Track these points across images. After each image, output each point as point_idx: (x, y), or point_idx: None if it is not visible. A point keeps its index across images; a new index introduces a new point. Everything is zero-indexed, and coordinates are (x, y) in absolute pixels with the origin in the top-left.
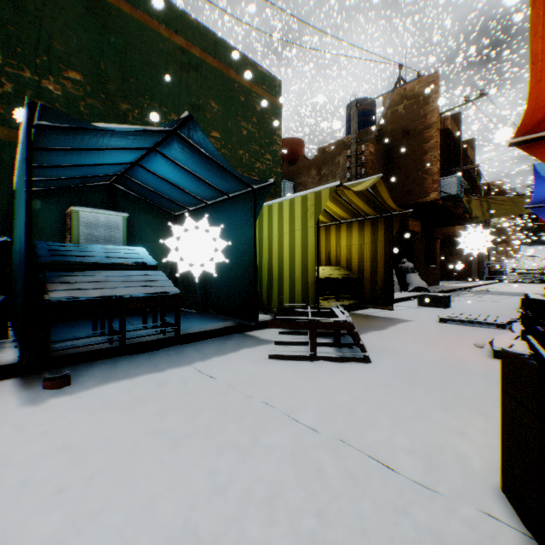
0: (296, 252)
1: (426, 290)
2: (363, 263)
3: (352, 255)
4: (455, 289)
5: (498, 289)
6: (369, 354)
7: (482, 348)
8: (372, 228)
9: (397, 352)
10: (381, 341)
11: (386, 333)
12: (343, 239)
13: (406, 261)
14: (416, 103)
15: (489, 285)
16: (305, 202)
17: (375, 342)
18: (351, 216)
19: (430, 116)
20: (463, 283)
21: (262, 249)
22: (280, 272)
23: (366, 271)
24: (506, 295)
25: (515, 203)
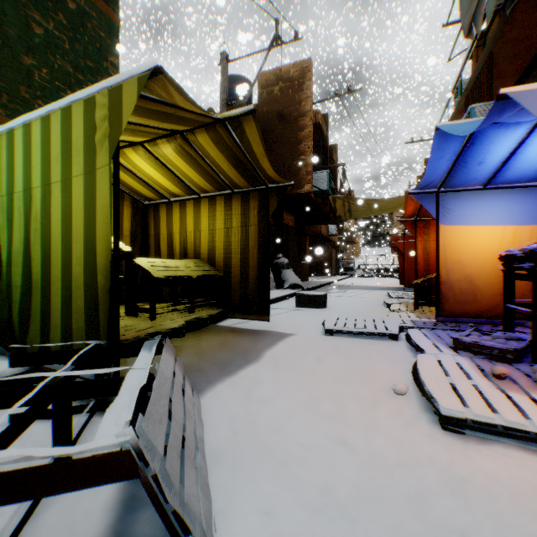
0: (75, 223)
1: (300, 287)
2: (230, 255)
3: (215, 243)
4: (323, 285)
5: (355, 284)
6: (200, 531)
7: (407, 396)
8: (242, 206)
9: (278, 451)
10: (247, 408)
11: (258, 374)
12: (204, 221)
13: (282, 256)
14: (292, 87)
15: (345, 280)
16: (91, 112)
17: (237, 414)
18: (213, 186)
19: (305, 103)
20: (327, 279)
21: (14, 217)
22: (46, 267)
23: (235, 266)
24: (363, 289)
25: (370, 206)
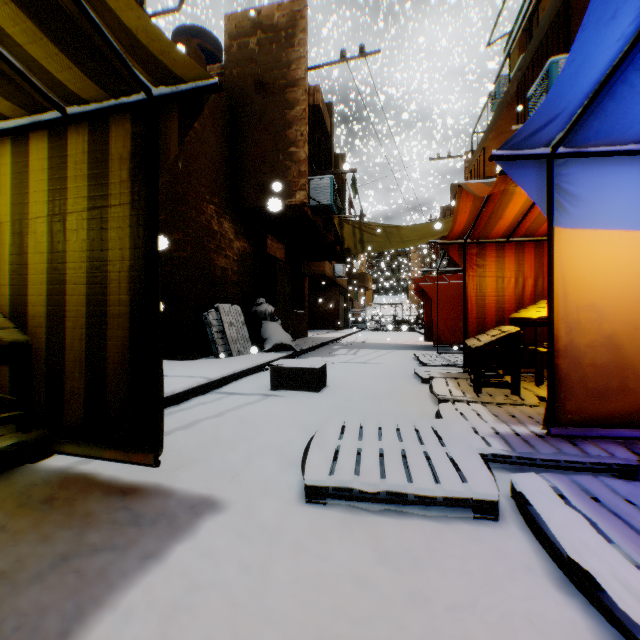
0: None
1: (290, 349)
2: (63, 286)
3: (29, 255)
4: (326, 343)
5: (368, 340)
6: None
7: None
8: (93, 156)
9: None
10: None
11: None
12: (3, 198)
13: (264, 301)
14: (277, 41)
15: (356, 334)
16: None
17: None
18: None
19: (296, 67)
20: (333, 333)
21: None
22: None
23: (74, 315)
24: (380, 348)
25: (389, 235)
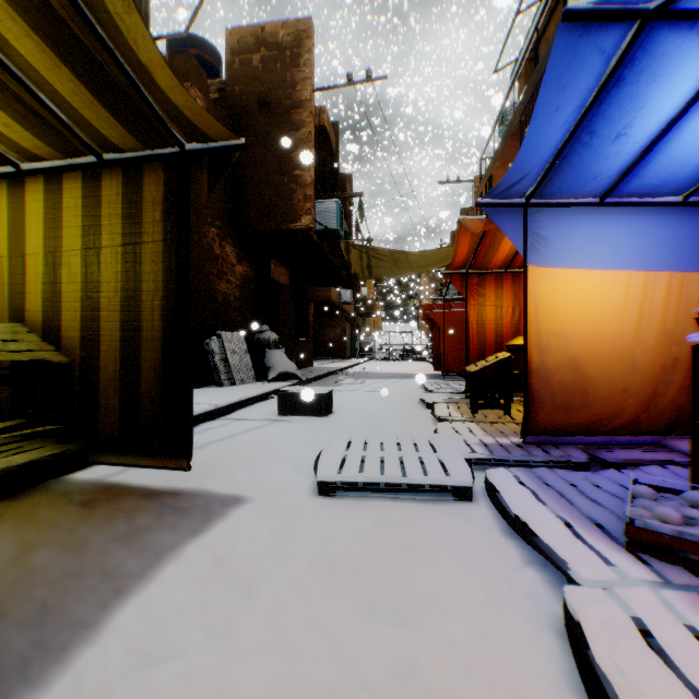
0: None
1: (296, 378)
2: (98, 314)
3: (63, 284)
4: (332, 372)
5: (376, 370)
6: None
7: None
8: (127, 197)
9: None
10: None
11: None
12: (35, 231)
13: (267, 328)
14: (281, 60)
15: (364, 364)
16: None
17: None
18: (37, 135)
19: (302, 88)
20: (340, 363)
21: None
22: None
23: (108, 339)
24: (388, 377)
25: (397, 261)
